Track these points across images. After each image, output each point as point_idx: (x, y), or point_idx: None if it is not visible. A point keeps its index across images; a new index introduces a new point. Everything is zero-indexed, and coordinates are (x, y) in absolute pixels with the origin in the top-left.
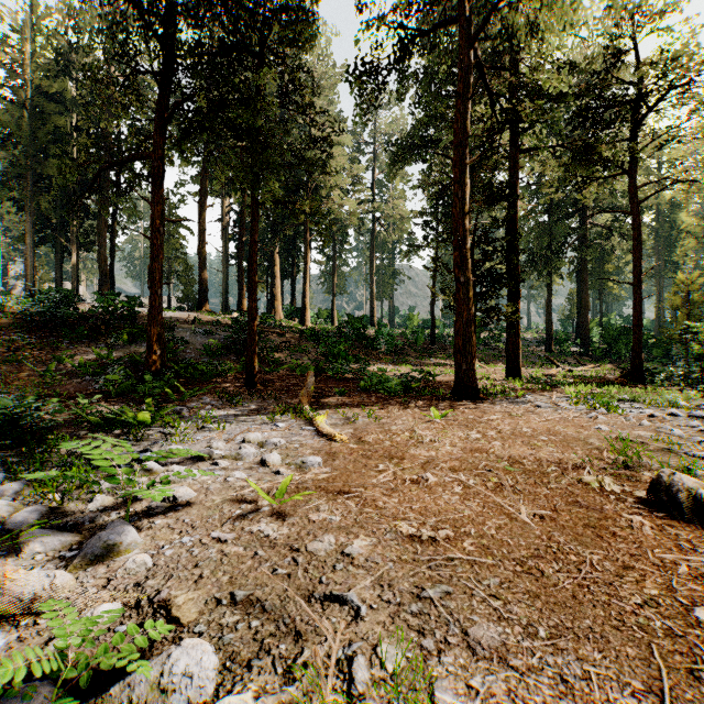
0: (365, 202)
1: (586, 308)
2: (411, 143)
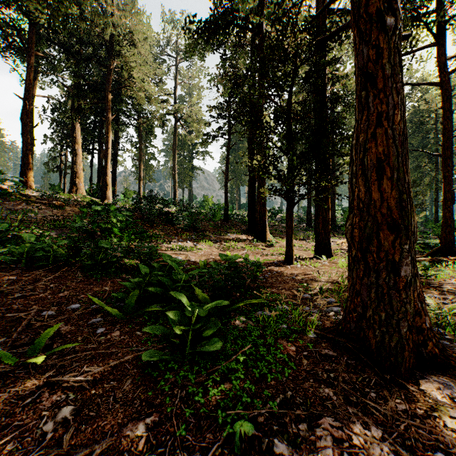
0: (168, 102)
1: (334, 196)
2: (210, 19)
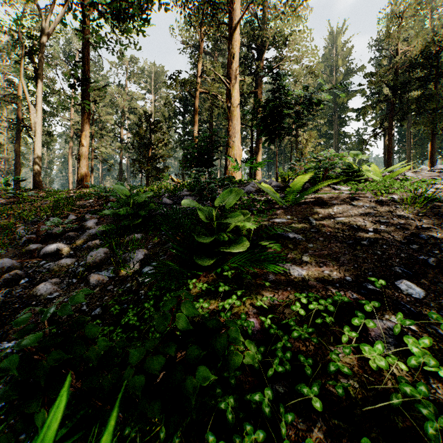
0: None
1: None
2: None
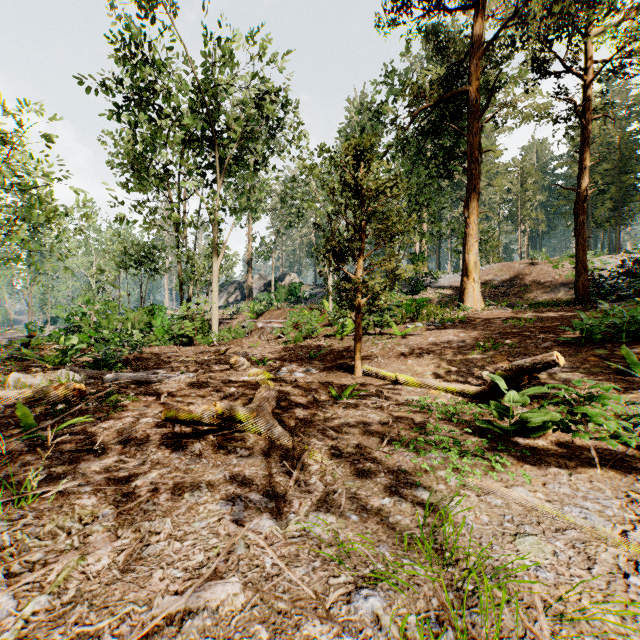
0: None
1: None
2: None
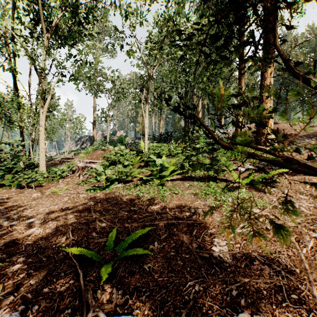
0: None
1: None
2: None
